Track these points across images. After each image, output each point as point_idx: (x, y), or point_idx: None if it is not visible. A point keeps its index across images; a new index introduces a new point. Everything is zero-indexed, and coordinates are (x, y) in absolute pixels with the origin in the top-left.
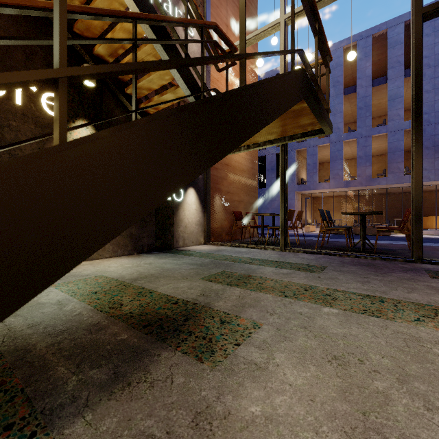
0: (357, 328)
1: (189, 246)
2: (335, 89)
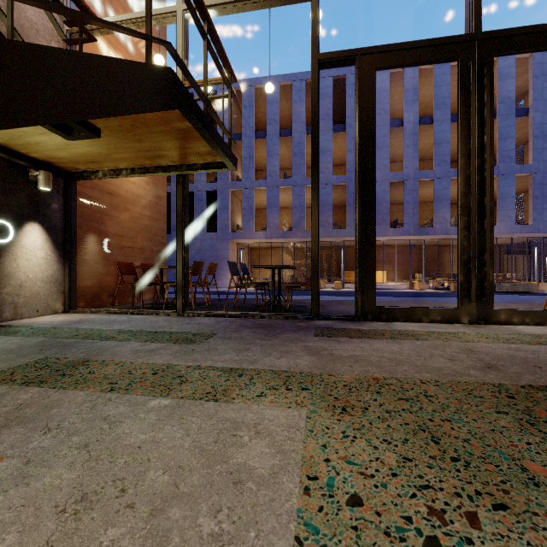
0: (172, 427)
1: (29, 318)
2: (271, 127)
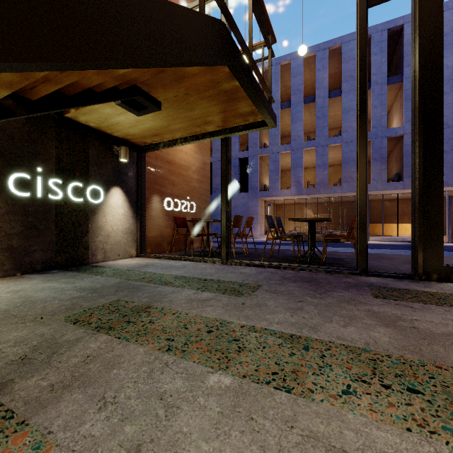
0: (240, 435)
1: (114, 260)
2: (295, 97)
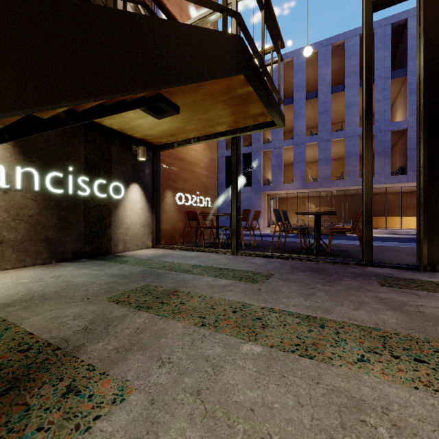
0: (277, 387)
1: (132, 250)
2: (298, 93)
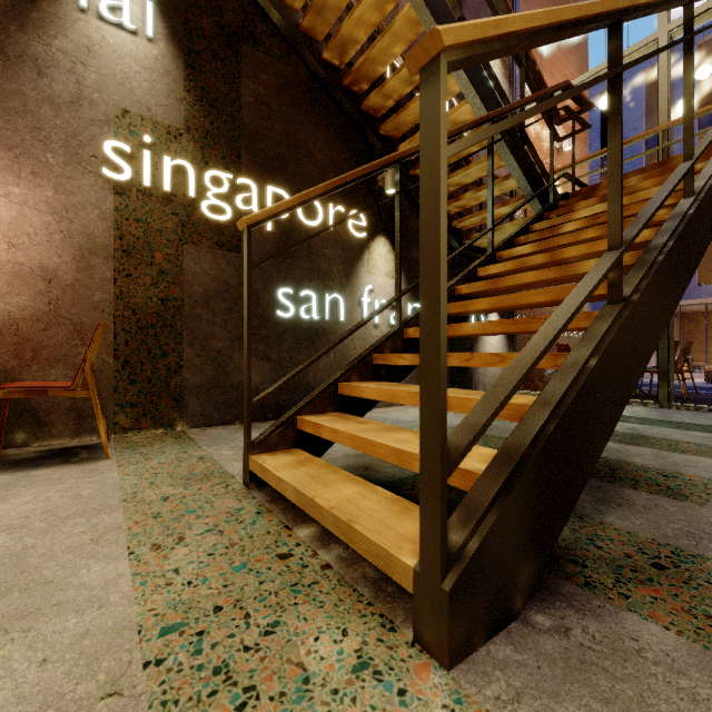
0: None
1: None
2: None
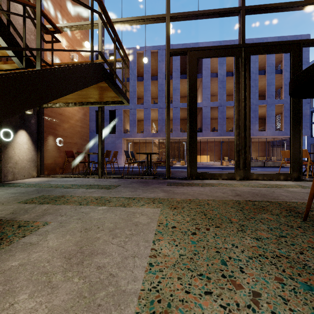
0: (110, 214)
1: (20, 179)
2: (146, 75)
